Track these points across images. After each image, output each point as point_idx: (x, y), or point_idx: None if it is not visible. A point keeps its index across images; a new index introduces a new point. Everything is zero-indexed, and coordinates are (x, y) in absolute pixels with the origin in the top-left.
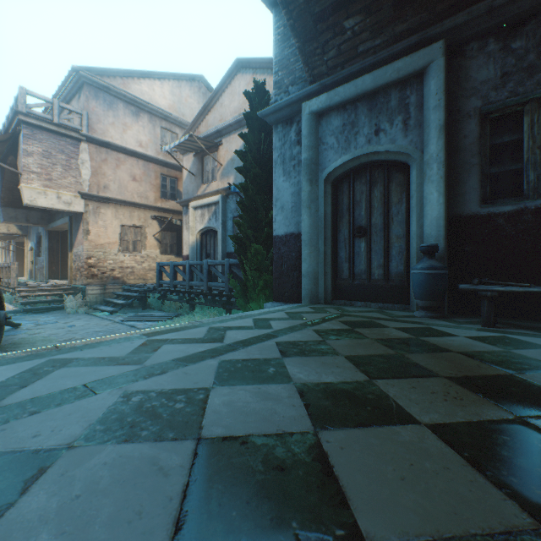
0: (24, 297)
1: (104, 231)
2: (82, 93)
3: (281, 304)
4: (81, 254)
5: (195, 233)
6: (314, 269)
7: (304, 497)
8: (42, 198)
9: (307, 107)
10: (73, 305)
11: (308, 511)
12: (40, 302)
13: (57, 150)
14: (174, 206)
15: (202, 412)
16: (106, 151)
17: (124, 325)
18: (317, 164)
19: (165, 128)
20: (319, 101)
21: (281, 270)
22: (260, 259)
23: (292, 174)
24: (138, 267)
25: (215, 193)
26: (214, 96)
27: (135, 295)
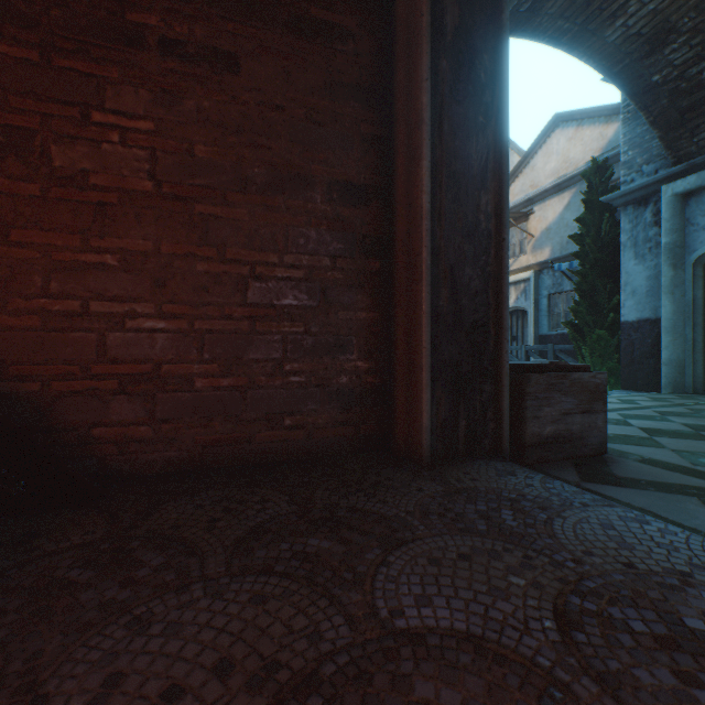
0: None
1: None
2: None
3: (632, 393)
4: None
5: None
6: (679, 357)
7: (693, 437)
8: None
9: (668, 190)
10: None
11: (695, 438)
12: None
13: None
14: None
15: (629, 423)
16: None
17: None
18: (682, 247)
19: None
20: (686, 182)
21: (631, 357)
22: (602, 346)
23: (646, 257)
24: None
25: (523, 269)
26: (522, 161)
27: None
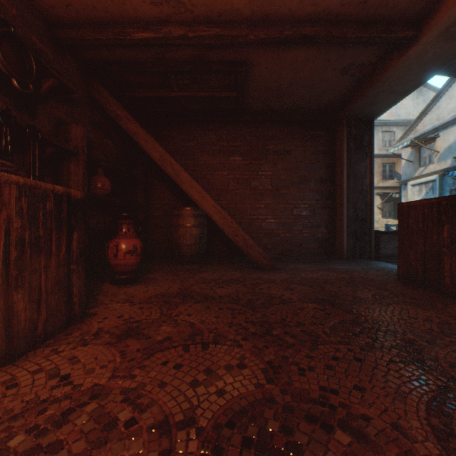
0: None
1: None
2: None
3: None
4: None
5: None
6: None
7: None
8: None
9: None
10: None
11: None
12: None
13: None
14: (391, 184)
15: None
16: None
17: None
18: None
19: (384, 131)
20: None
21: None
22: None
23: None
24: None
25: (431, 174)
26: (430, 104)
27: None
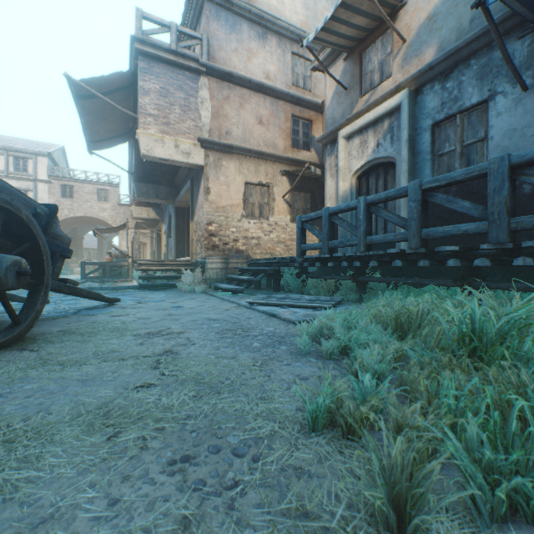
0: (143, 272)
1: (225, 189)
2: (202, 17)
3: None
4: (201, 221)
5: (348, 177)
6: None
7: None
8: (159, 147)
9: None
10: (189, 281)
11: None
12: (158, 277)
13: (174, 86)
14: (307, 158)
15: None
16: (228, 87)
17: (255, 312)
18: None
19: (296, 54)
20: None
21: None
22: None
23: None
24: (264, 238)
25: (389, 97)
26: None
27: (266, 268)
